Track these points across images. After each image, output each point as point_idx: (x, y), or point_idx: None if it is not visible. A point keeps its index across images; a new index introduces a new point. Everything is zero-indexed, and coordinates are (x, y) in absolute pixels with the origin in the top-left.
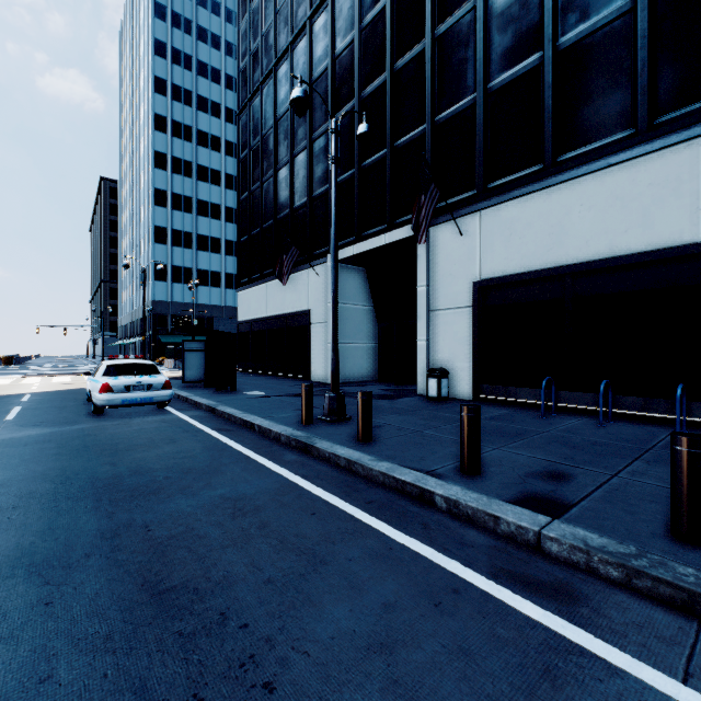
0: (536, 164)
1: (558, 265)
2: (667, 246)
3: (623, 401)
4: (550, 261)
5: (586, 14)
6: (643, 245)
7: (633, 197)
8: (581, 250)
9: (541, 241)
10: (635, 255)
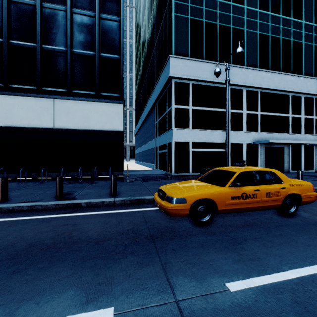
0: (0, 83)
1: (9, 126)
2: (45, 127)
3: (33, 175)
4: (6, 123)
5: (21, 39)
6: (39, 125)
7: (36, 109)
8: (18, 122)
9: (2, 115)
10: (36, 128)
